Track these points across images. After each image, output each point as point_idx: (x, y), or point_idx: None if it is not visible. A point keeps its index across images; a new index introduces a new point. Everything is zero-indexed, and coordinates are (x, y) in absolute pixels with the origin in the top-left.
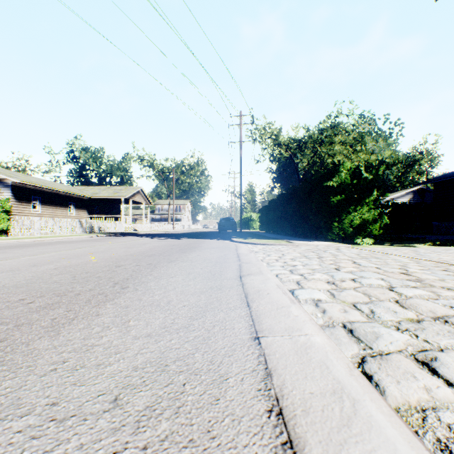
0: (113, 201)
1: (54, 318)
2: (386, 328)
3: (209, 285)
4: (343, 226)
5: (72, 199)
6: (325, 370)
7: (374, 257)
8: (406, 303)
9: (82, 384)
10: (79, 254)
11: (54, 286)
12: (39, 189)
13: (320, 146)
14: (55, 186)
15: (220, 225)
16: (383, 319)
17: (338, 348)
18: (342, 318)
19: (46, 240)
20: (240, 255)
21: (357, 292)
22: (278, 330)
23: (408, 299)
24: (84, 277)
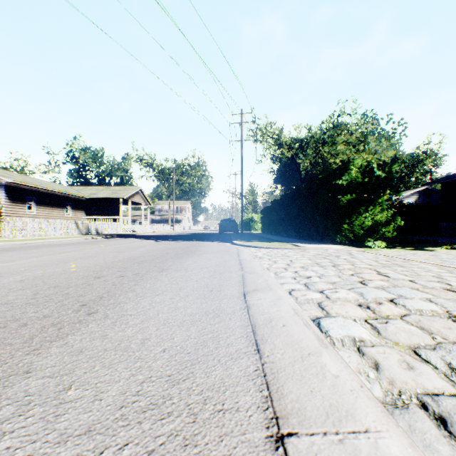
0: (112, 201)
1: None
2: None
3: (204, 308)
4: (353, 228)
5: (69, 200)
6: None
7: (396, 265)
8: None
9: None
10: (61, 260)
11: (1, 309)
12: (34, 189)
13: (322, 146)
14: (51, 186)
15: (221, 227)
16: None
17: None
18: (413, 383)
19: (36, 242)
20: (242, 262)
21: (410, 325)
22: (314, 417)
23: None
24: (47, 295)
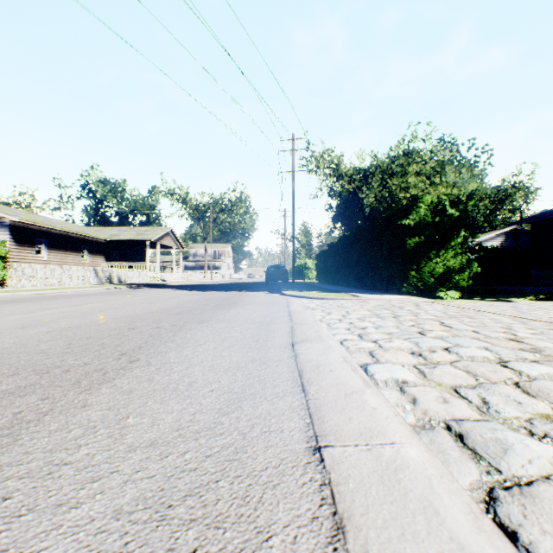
0: (137, 244)
1: (18, 411)
2: (515, 433)
3: (250, 357)
4: (422, 276)
5: (86, 242)
6: (433, 518)
7: (465, 316)
8: (531, 388)
9: (18, 550)
10: (85, 311)
11: (38, 358)
12: (45, 229)
13: (390, 177)
14: (65, 226)
15: (268, 275)
16: (505, 415)
17: (446, 471)
18: (444, 412)
19: (50, 293)
20: (292, 313)
21: (457, 369)
22: (349, 435)
23: (532, 380)
24: (82, 345)
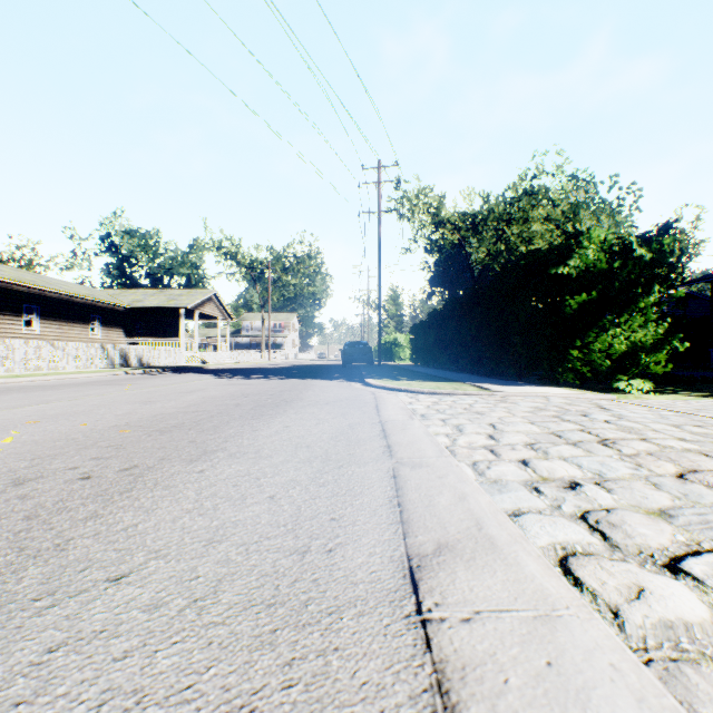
0: (169, 313)
1: None
2: None
3: (250, 708)
4: (591, 356)
5: (97, 310)
6: None
7: None
8: None
9: None
10: (4, 423)
11: None
12: (36, 292)
13: (508, 225)
14: (67, 287)
15: (346, 354)
16: None
17: None
18: None
19: (18, 381)
20: (387, 429)
21: None
22: None
23: None
24: None
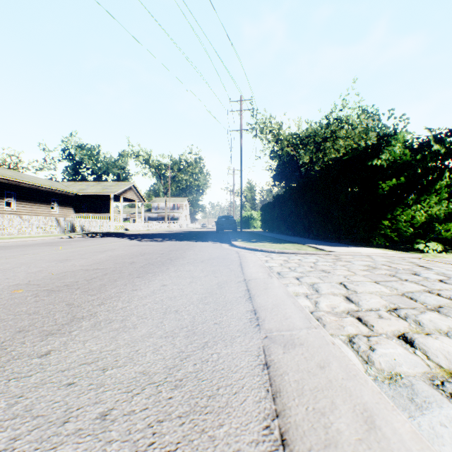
0: (103, 198)
1: None
2: None
3: None
4: (398, 225)
5: (55, 195)
6: None
7: None
8: None
9: None
10: None
11: None
12: (14, 183)
13: (323, 141)
14: (35, 180)
15: (218, 224)
16: None
17: None
18: None
19: None
20: (251, 288)
21: None
22: None
23: None
24: None
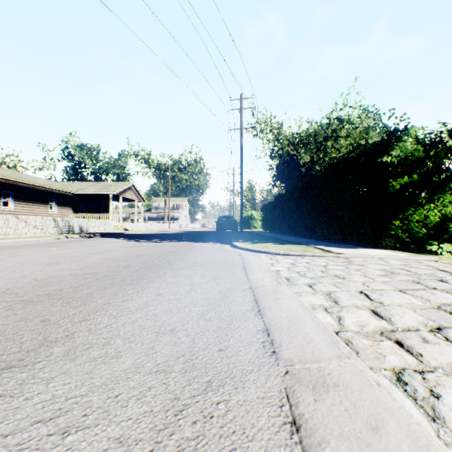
0: (102, 197)
1: None
2: None
3: None
4: (409, 225)
5: (54, 195)
6: None
7: None
8: None
9: None
10: None
11: None
12: (11, 182)
13: (324, 140)
14: (33, 180)
15: (219, 224)
16: None
17: None
18: None
19: None
20: (260, 299)
21: None
22: None
23: None
24: None
